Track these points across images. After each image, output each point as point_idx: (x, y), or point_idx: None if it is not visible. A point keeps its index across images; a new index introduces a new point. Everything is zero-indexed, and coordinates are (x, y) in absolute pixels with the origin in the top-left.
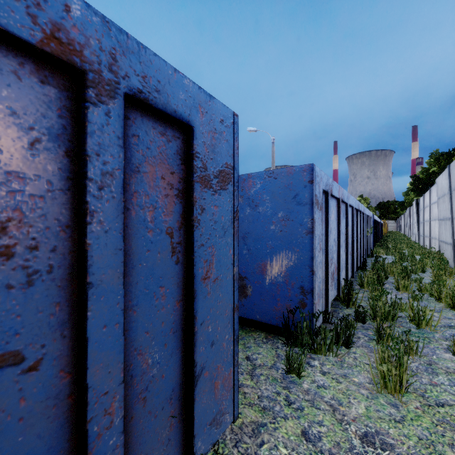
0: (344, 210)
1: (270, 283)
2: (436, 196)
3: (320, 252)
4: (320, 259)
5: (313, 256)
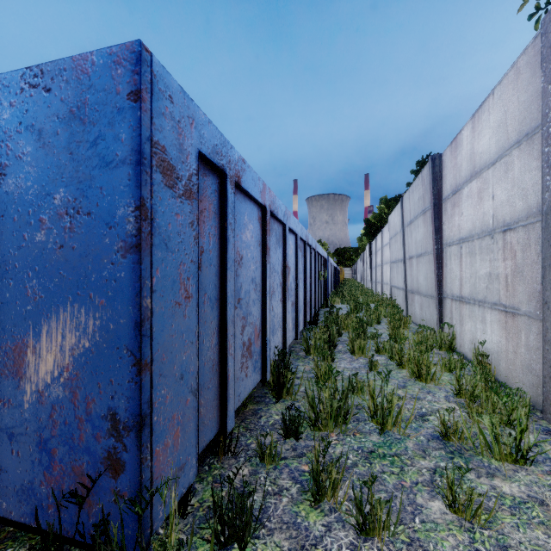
0: (280, 233)
1: (34, 403)
2: (389, 236)
3: (189, 304)
4: (189, 322)
5: (141, 318)
